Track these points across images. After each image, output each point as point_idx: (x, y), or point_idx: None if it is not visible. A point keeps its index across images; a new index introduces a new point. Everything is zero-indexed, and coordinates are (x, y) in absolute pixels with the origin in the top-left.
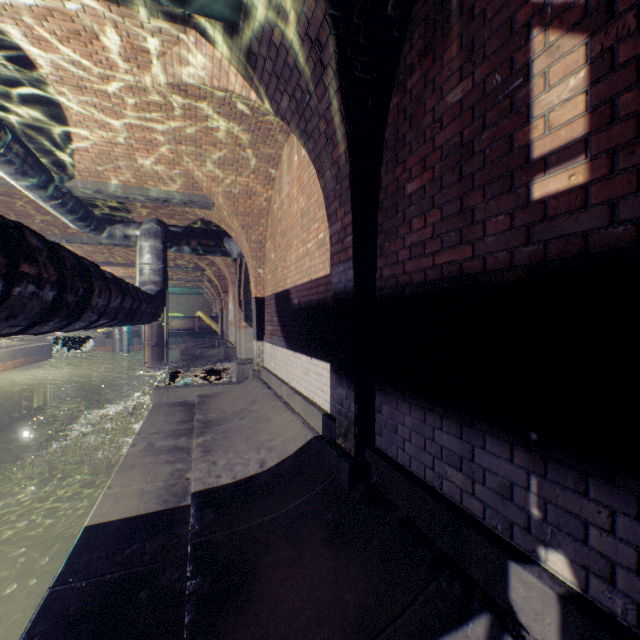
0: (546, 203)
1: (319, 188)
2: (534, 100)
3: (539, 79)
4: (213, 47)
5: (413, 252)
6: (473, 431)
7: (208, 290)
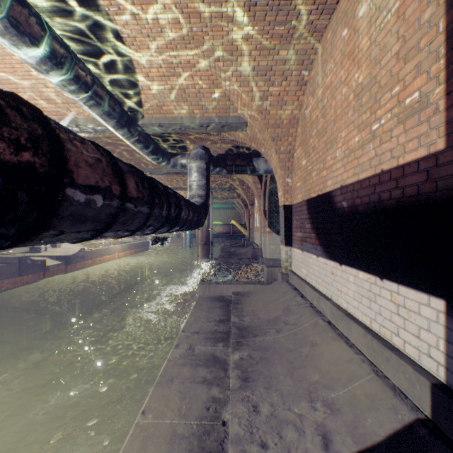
0: None
1: (405, 29)
2: None
3: None
4: None
5: None
6: None
7: (238, 205)
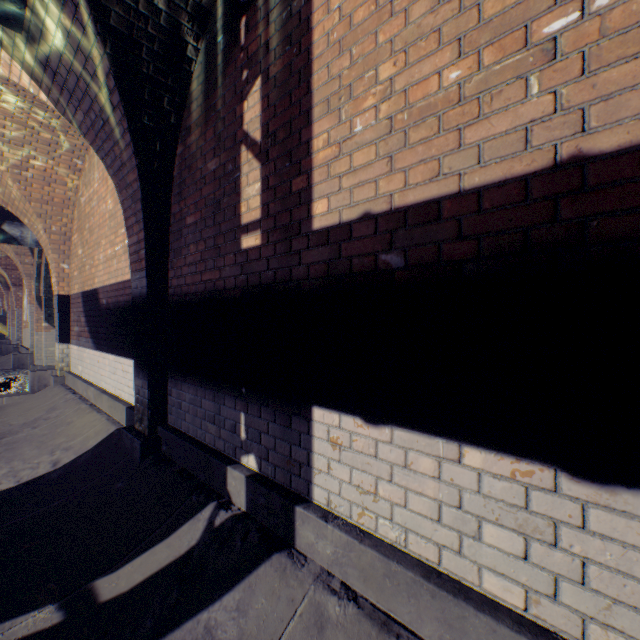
0: (248, 252)
1: None
2: (244, 189)
3: (246, 177)
4: None
5: (191, 269)
6: (220, 395)
7: None
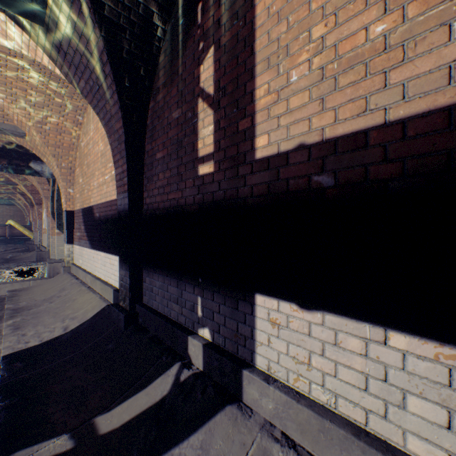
0: (204, 177)
1: None
2: (200, 130)
3: (202, 122)
4: (22, 30)
5: (160, 191)
6: (182, 283)
7: (21, 201)
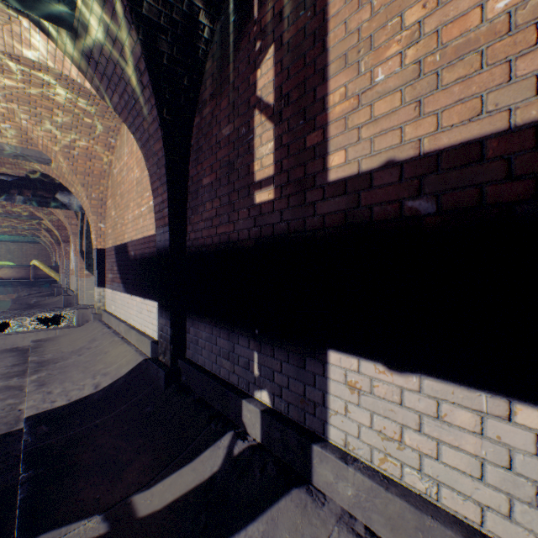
0: (261, 206)
1: None
2: (257, 149)
3: (259, 139)
4: (48, 37)
5: (207, 224)
6: (234, 334)
7: (46, 239)
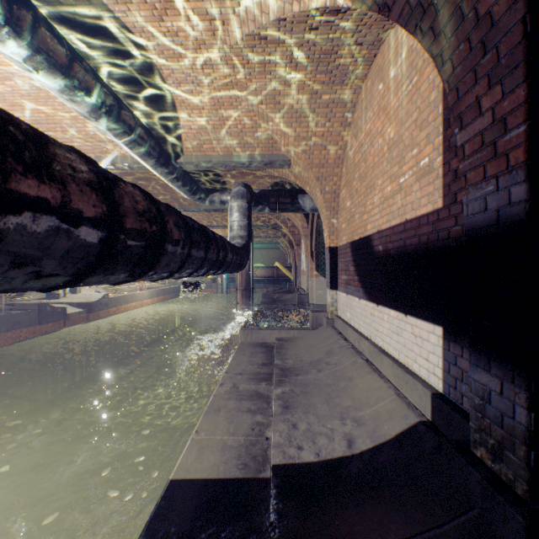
0: None
1: (420, 103)
2: None
3: None
4: None
5: None
6: None
7: (283, 245)
